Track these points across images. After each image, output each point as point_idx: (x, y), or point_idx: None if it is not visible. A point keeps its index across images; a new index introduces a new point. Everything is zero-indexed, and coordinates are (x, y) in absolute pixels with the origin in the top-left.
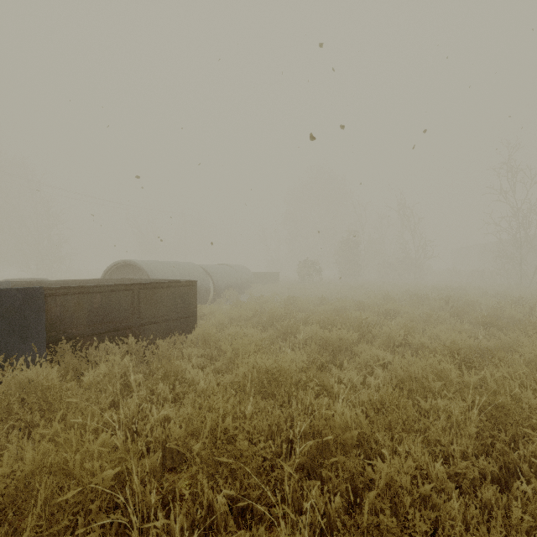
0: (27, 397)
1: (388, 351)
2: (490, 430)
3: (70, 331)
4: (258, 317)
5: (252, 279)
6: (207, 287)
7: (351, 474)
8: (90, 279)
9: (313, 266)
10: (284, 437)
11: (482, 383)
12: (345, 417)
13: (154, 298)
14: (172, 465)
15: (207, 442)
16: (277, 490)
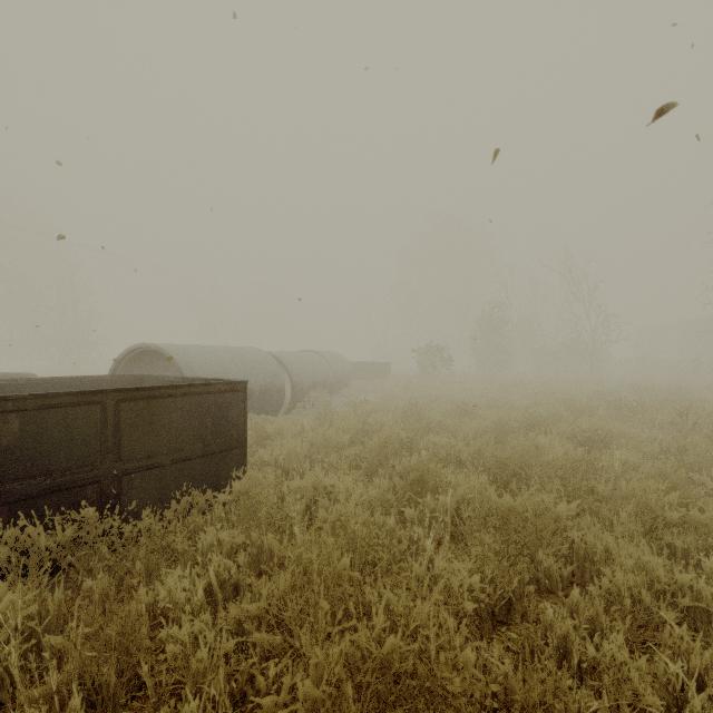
0: None
1: (650, 546)
2: None
3: None
4: (360, 446)
5: (352, 373)
6: (281, 386)
7: None
8: (65, 377)
9: (439, 353)
10: None
11: None
12: None
13: (154, 417)
14: None
15: None
16: None
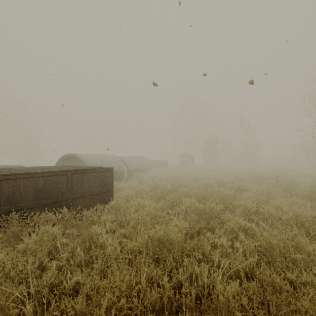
0: None
1: (245, 219)
2: None
3: (20, 204)
4: (154, 191)
5: (151, 165)
6: (123, 170)
7: None
8: (44, 166)
9: (188, 157)
10: None
11: None
12: (226, 293)
13: (83, 180)
14: None
15: None
16: None
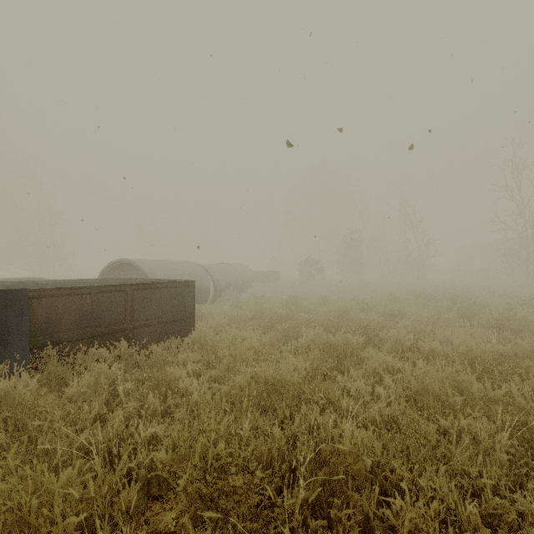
0: (3, 410)
1: (396, 357)
2: (525, 458)
3: (57, 335)
4: (259, 318)
5: (253, 278)
6: (207, 286)
7: (364, 513)
8: (84, 279)
9: (314, 265)
10: (285, 482)
11: (505, 396)
12: (355, 440)
13: (149, 299)
14: (158, 492)
15: (195, 474)
16: (277, 527)
